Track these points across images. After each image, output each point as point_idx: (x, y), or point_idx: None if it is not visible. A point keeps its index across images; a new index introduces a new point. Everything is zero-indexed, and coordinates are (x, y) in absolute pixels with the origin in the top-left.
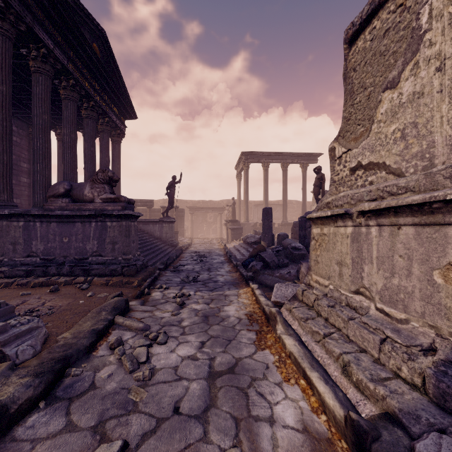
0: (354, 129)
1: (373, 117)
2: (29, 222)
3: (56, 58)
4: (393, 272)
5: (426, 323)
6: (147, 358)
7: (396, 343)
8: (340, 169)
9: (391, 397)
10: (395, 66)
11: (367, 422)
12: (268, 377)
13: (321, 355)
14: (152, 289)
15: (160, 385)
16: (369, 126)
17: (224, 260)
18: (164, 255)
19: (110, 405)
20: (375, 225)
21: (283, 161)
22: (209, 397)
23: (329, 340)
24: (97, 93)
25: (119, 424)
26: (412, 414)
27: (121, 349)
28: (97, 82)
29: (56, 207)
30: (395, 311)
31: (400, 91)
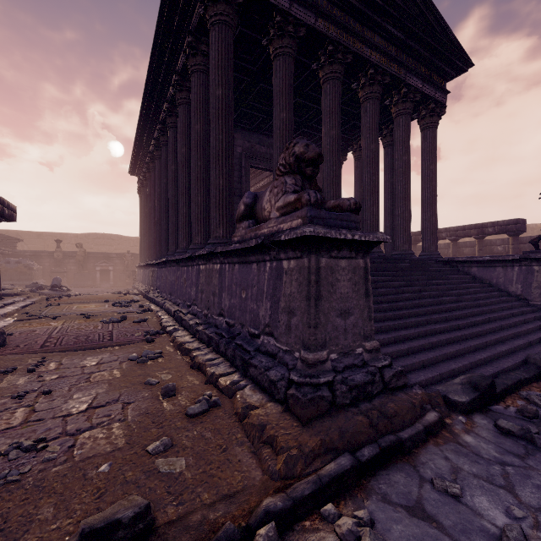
0: None
1: None
2: (222, 265)
3: (298, 23)
4: None
5: None
6: None
7: None
8: None
9: None
10: None
11: None
12: None
13: None
14: (317, 524)
15: None
16: None
17: None
18: (512, 347)
19: None
20: None
21: None
22: None
23: None
24: (378, 51)
25: None
26: None
27: None
28: (377, 34)
29: (238, 239)
30: None
31: None
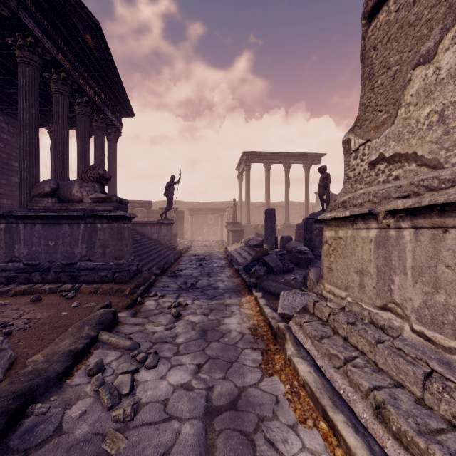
0: (375, 117)
1: (399, 100)
2: (11, 224)
3: (45, 49)
4: (437, 287)
5: None
6: (131, 388)
7: (448, 381)
8: (356, 163)
9: None
10: (429, 37)
11: None
12: (278, 416)
13: (344, 387)
14: (145, 298)
15: (144, 428)
16: (393, 112)
17: (225, 264)
18: (162, 258)
19: None
20: (409, 227)
21: (285, 161)
22: (205, 447)
23: (353, 367)
24: (91, 88)
25: None
26: None
27: (99, 378)
28: (90, 77)
29: (41, 208)
30: (440, 336)
31: (438, 65)
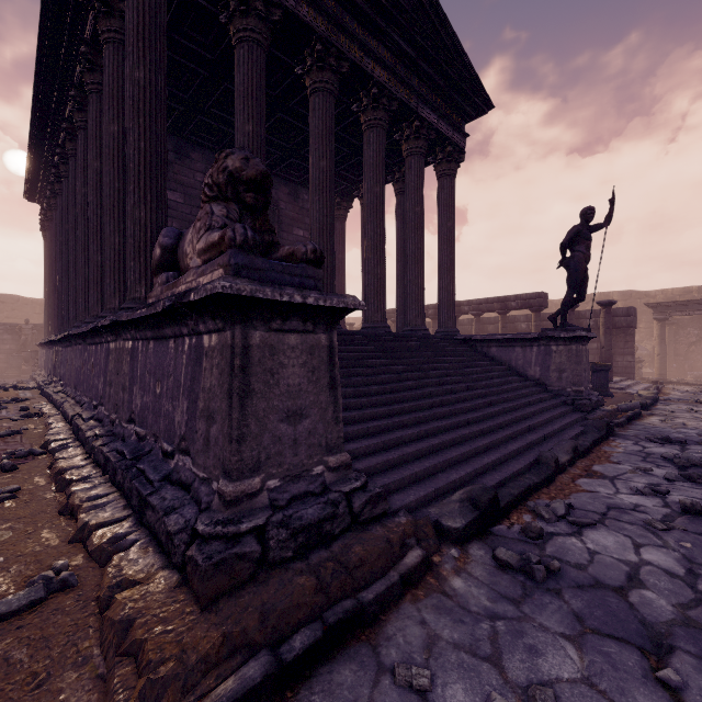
0: None
1: None
2: (135, 342)
3: (271, 0)
4: None
5: None
6: None
7: None
8: None
9: None
10: None
11: None
12: None
13: None
14: None
15: None
16: None
17: None
18: (525, 444)
19: None
20: None
21: None
22: None
23: None
24: (383, 66)
25: None
26: None
27: None
28: (381, 43)
29: (154, 301)
30: None
31: None
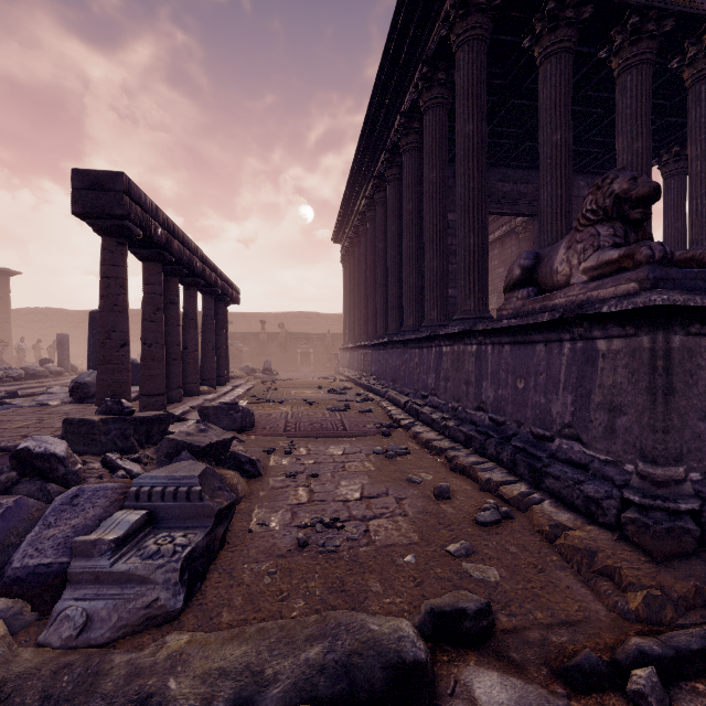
0: None
1: None
2: (481, 346)
3: (580, 1)
4: None
5: None
6: None
7: None
8: None
9: None
10: None
11: None
12: None
13: None
14: None
15: None
16: None
17: None
18: None
19: None
20: None
21: None
22: None
23: None
24: None
25: None
26: None
27: None
28: None
29: (509, 312)
30: None
31: None
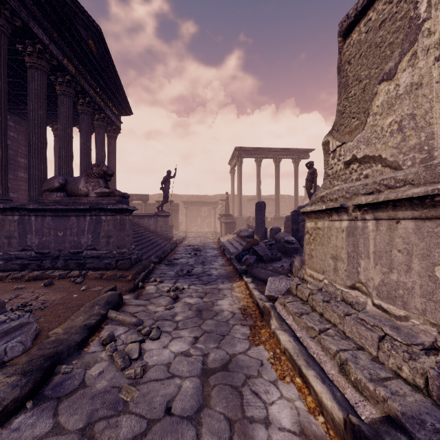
0: (349, 122)
1: (368, 110)
2: (24, 216)
3: (52, 54)
4: (391, 268)
5: (427, 321)
6: (139, 354)
7: (396, 341)
8: (334, 162)
9: (393, 399)
10: (391, 58)
11: (369, 428)
12: (262, 375)
13: (317, 352)
14: (146, 283)
15: (152, 383)
16: (364, 119)
17: (218, 253)
18: (159, 248)
19: (100, 405)
20: (372, 219)
21: (276, 156)
22: (202, 397)
23: (325, 336)
24: (93, 89)
25: (108, 426)
26: (416, 419)
27: (112, 346)
28: (92, 79)
29: (51, 202)
30: (393, 307)
31: (397, 82)
